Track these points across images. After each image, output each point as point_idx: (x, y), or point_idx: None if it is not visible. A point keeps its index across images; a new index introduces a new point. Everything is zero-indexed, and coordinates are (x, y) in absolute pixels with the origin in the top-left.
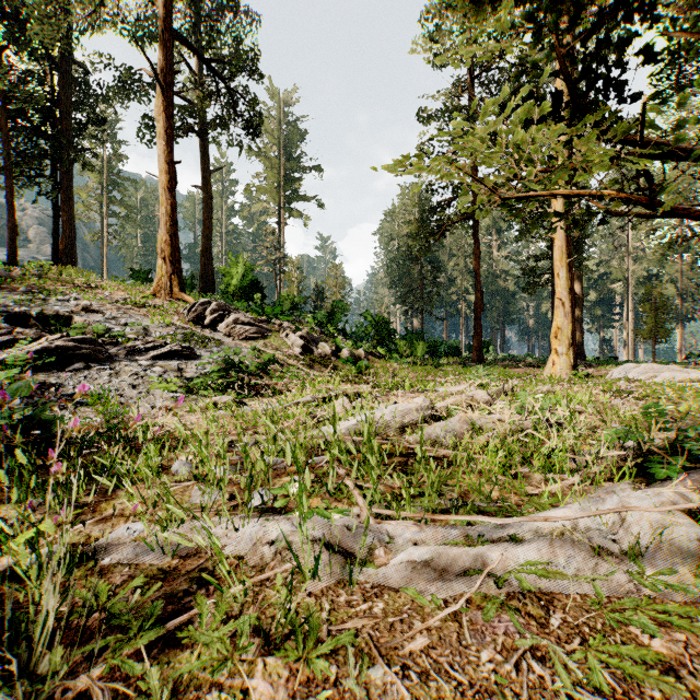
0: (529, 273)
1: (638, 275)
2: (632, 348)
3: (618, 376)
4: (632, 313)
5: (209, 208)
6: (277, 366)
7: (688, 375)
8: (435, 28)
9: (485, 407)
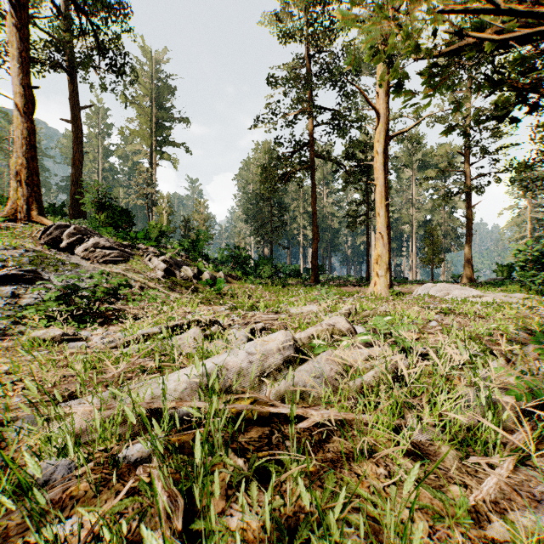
0: (351, 214)
1: (419, 220)
2: (415, 271)
3: (421, 293)
4: (415, 246)
5: (80, 141)
6: (135, 290)
7: (472, 292)
8: (283, 12)
9: (349, 338)
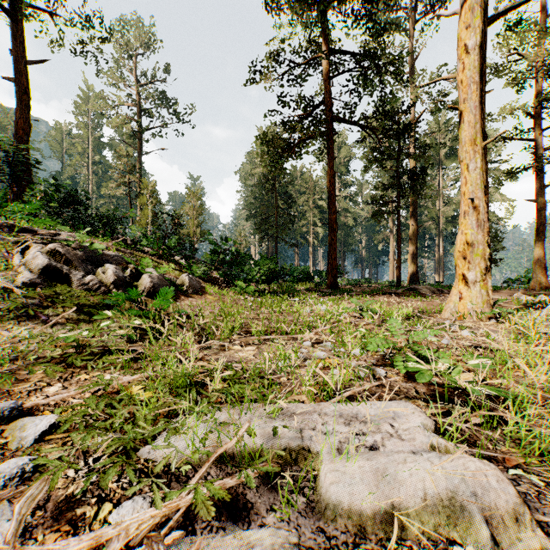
0: (379, 200)
1: (447, 214)
2: (442, 273)
3: None
4: (442, 245)
5: (25, 105)
6: None
7: None
8: None
9: None
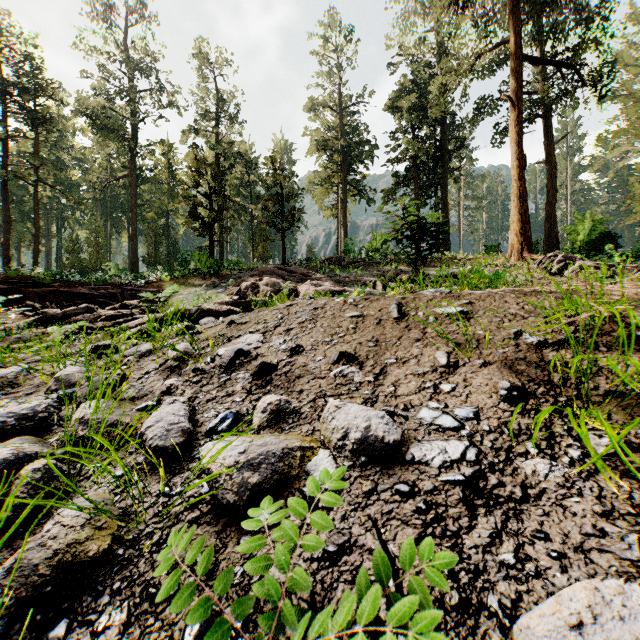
0: None
1: None
2: None
3: None
4: None
5: (553, 177)
6: None
7: None
8: None
9: None
